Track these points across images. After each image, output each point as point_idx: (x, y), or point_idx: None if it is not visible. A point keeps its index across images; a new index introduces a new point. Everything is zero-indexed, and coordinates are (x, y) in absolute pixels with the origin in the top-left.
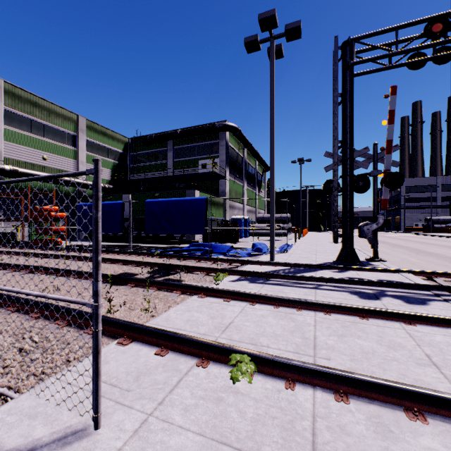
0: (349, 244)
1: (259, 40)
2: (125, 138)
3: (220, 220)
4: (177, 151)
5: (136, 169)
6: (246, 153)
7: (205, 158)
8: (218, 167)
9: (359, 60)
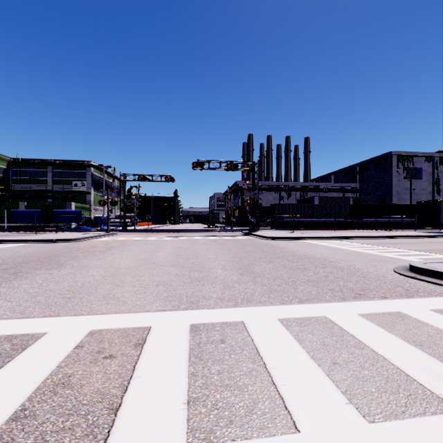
0: (124, 224)
1: (100, 166)
2: (8, 158)
3: (87, 218)
4: (55, 173)
5: (18, 180)
6: (106, 176)
7: (77, 180)
8: (86, 186)
9: (126, 180)
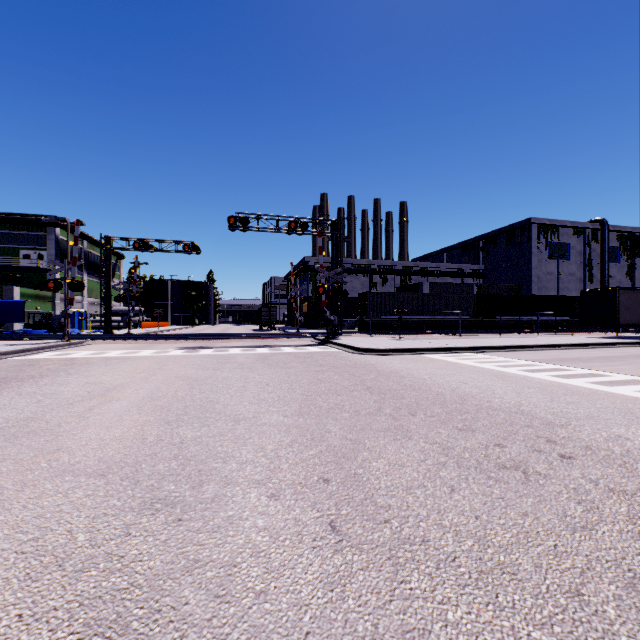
0: (108, 326)
1: (61, 222)
2: None
3: (44, 314)
4: None
5: None
6: (87, 244)
7: (29, 248)
8: (46, 260)
9: (111, 247)
